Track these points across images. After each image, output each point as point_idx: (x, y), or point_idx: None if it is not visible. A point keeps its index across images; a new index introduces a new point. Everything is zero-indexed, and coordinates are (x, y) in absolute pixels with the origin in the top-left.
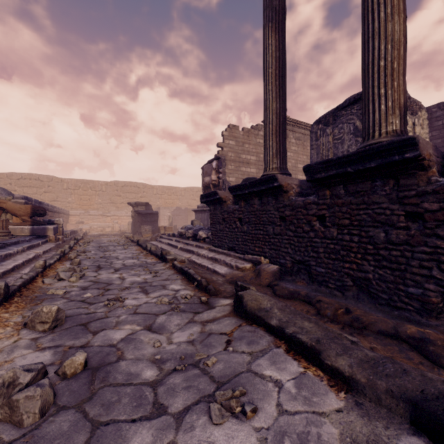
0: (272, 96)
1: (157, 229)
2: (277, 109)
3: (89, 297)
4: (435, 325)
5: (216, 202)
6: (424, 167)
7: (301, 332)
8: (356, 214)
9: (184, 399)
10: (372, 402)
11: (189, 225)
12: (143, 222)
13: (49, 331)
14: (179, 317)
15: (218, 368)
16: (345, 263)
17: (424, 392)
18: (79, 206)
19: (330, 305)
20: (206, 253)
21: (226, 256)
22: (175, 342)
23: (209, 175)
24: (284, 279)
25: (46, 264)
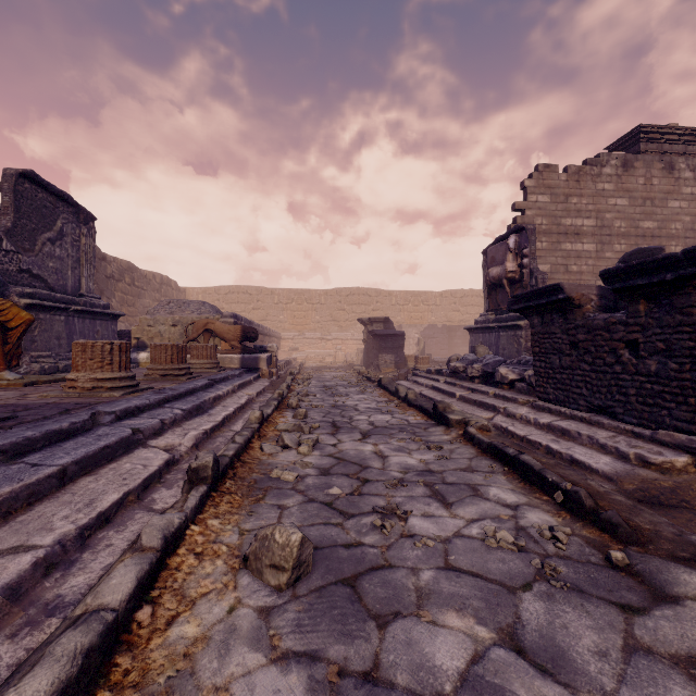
0: None
1: (403, 360)
2: None
3: (337, 497)
4: None
5: (553, 308)
6: None
7: None
8: None
9: None
10: None
11: (470, 355)
12: (381, 349)
13: (287, 589)
14: (582, 616)
15: None
16: None
17: None
18: (292, 326)
19: None
20: (529, 414)
21: (589, 425)
22: None
23: (500, 263)
24: None
25: (263, 417)
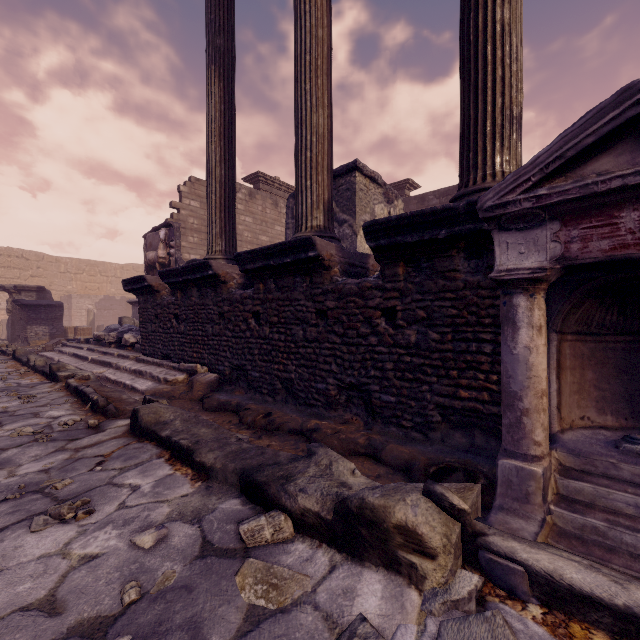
0: (215, 159)
1: (62, 331)
2: (221, 177)
3: None
4: (333, 416)
5: (147, 291)
6: (326, 267)
7: (189, 438)
8: (283, 311)
9: (4, 522)
10: (222, 483)
11: (114, 325)
12: (31, 320)
13: None
14: (42, 447)
15: (69, 489)
16: (275, 364)
17: (262, 464)
18: None
19: (254, 412)
20: (129, 365)
21: (157, 367)
22: (21, 474)
23: (156, 248)
24: (222, 390)
25: None
